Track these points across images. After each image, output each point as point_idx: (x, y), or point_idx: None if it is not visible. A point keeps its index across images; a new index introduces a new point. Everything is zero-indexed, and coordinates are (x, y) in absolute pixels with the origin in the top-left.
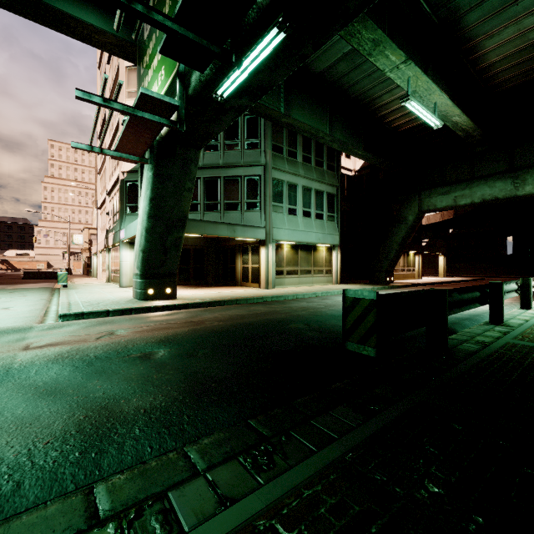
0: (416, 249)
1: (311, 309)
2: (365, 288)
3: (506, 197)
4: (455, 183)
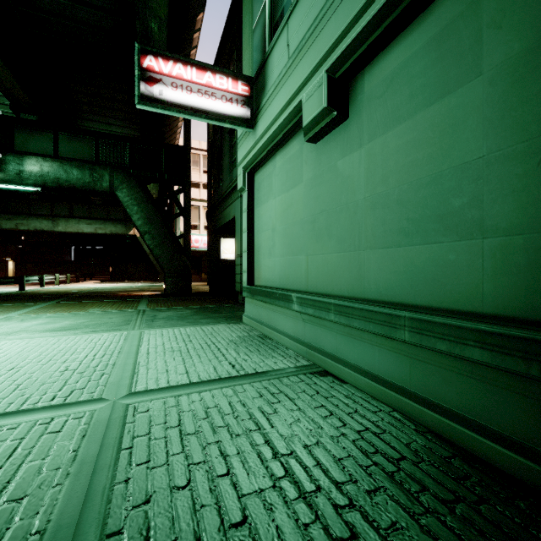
0: None
1: None
2: None
3: (49, 230)
4: (18, 213)
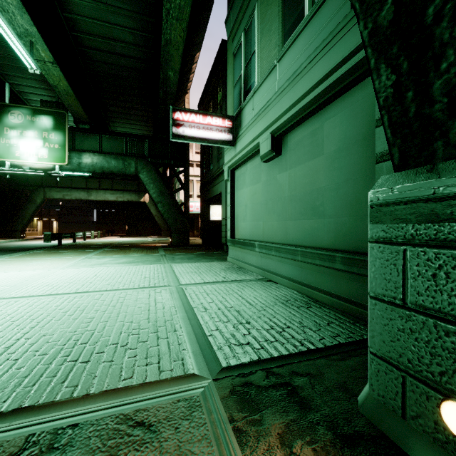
0: (39, 217)
1: (1, 246)
2: (12, 240)
3: (85, 199)
4: (64, 187)
